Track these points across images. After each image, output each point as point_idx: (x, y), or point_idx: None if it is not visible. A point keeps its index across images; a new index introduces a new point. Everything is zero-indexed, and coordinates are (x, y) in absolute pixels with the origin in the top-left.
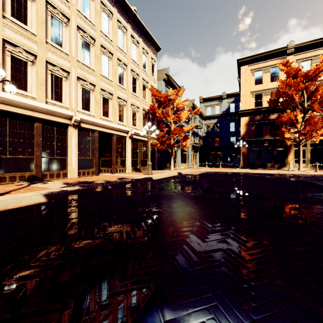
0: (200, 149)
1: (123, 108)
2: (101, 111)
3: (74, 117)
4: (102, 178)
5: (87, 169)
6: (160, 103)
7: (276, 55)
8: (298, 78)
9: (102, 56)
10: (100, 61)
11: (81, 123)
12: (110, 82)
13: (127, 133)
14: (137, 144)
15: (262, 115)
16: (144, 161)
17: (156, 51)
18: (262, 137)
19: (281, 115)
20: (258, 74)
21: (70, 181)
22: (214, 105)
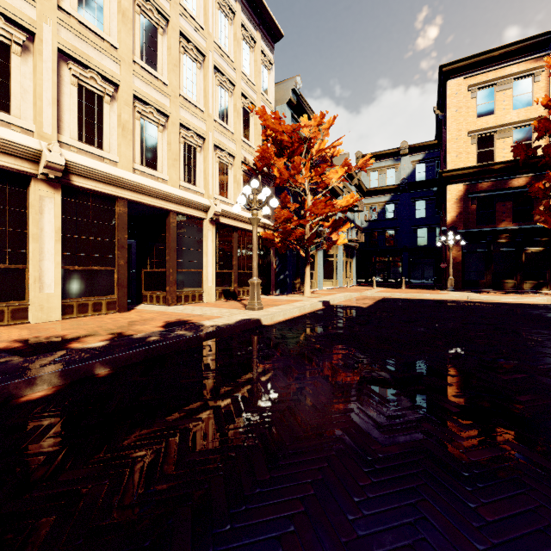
0: (357, 252)
1: (196, 154)
2: (135, 152)
3: (45, 154)
4: (120, 325)
5: (92, 296)
6: (281, 148)
7: (526, 51)
8: None
9: (138, 17)
10: (131, 26)
11: (71, 176)
12: (160, 84)
13: (206, 212)
14: (229, 237)
15: (495, 180)
16: (245, 276)
17: (272, 40)
18: (495, 224)
19: None
20: (484, 94)
21: (4, 340)
22: (385, 167)
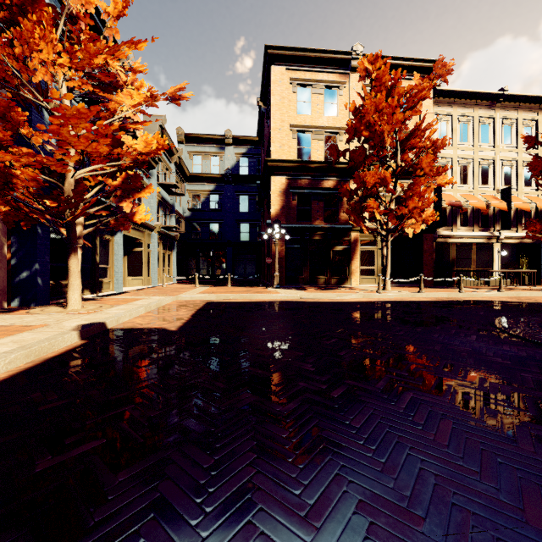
0: (178, 244)
1: None
2: None
3: None
4: None
5: None
6: None
7: (333, 64)
8: (396, 97)
9: None
10: None
11: None
12: None
13: None
14: None
15: (311, 178)
16: None
17: None
18: (311, 222)
19: (362, 173)
20: (303, 92)
21: None
22: (209, 153)
